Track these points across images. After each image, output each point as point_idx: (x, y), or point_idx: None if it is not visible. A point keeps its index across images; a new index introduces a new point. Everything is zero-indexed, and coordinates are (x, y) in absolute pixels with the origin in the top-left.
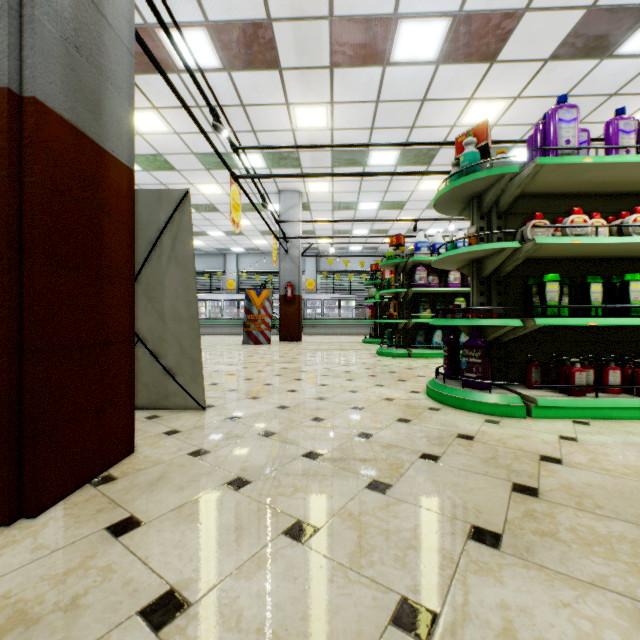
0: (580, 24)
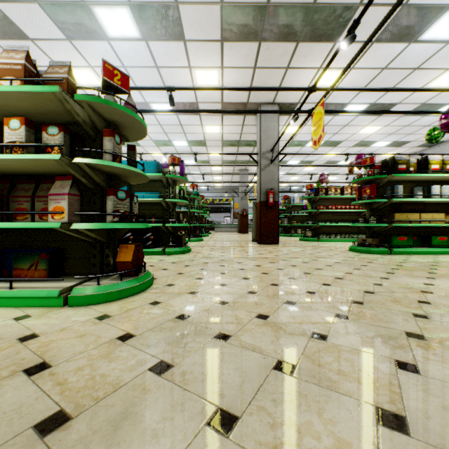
0: (155, 142)
